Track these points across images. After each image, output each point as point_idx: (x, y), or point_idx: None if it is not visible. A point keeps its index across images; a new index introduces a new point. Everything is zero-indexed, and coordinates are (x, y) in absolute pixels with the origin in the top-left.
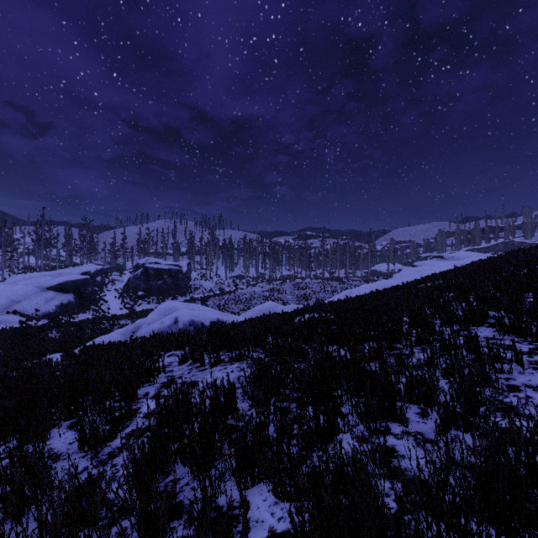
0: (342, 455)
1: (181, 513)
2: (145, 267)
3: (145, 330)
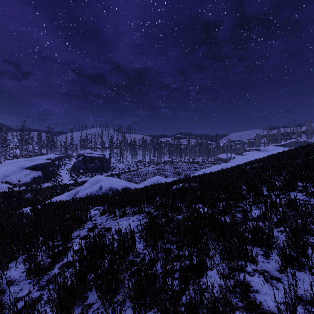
0: (214, 294)
1: None
2: (84, 156)
3: (82, 193)
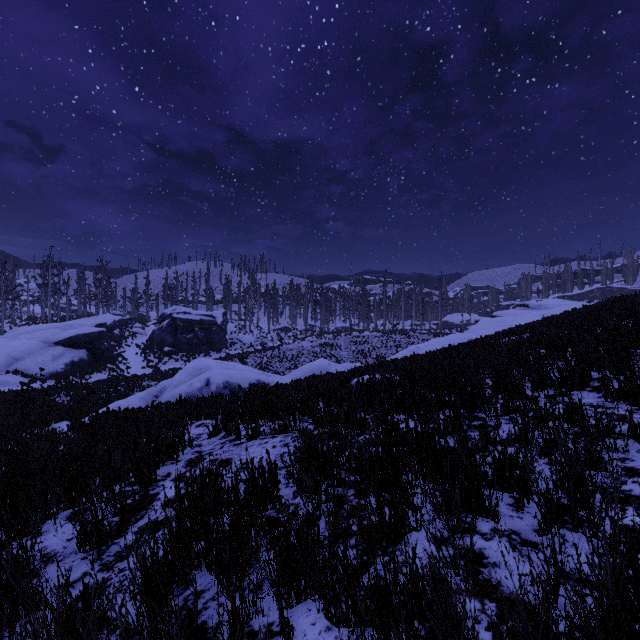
0: (416, 566)
1: (204, 639)
2: (172, 318)
3: (171, 394)
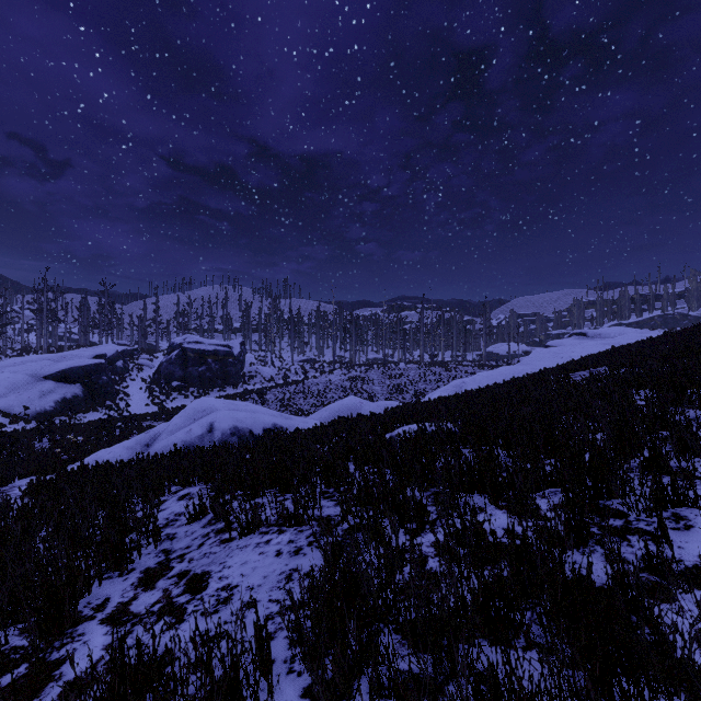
0: None
1: None
2: (183, 348)
3: (163, 443)
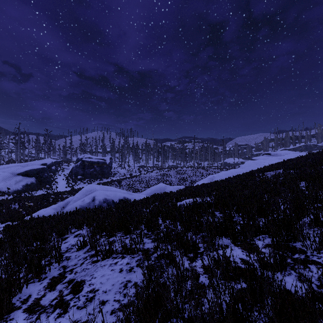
0: None
1: None
2: (83, 160)
3: (70, 207)
